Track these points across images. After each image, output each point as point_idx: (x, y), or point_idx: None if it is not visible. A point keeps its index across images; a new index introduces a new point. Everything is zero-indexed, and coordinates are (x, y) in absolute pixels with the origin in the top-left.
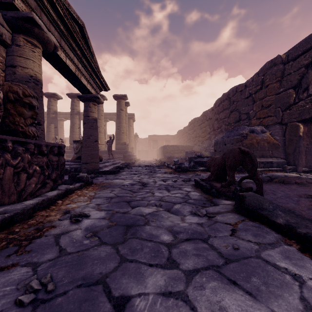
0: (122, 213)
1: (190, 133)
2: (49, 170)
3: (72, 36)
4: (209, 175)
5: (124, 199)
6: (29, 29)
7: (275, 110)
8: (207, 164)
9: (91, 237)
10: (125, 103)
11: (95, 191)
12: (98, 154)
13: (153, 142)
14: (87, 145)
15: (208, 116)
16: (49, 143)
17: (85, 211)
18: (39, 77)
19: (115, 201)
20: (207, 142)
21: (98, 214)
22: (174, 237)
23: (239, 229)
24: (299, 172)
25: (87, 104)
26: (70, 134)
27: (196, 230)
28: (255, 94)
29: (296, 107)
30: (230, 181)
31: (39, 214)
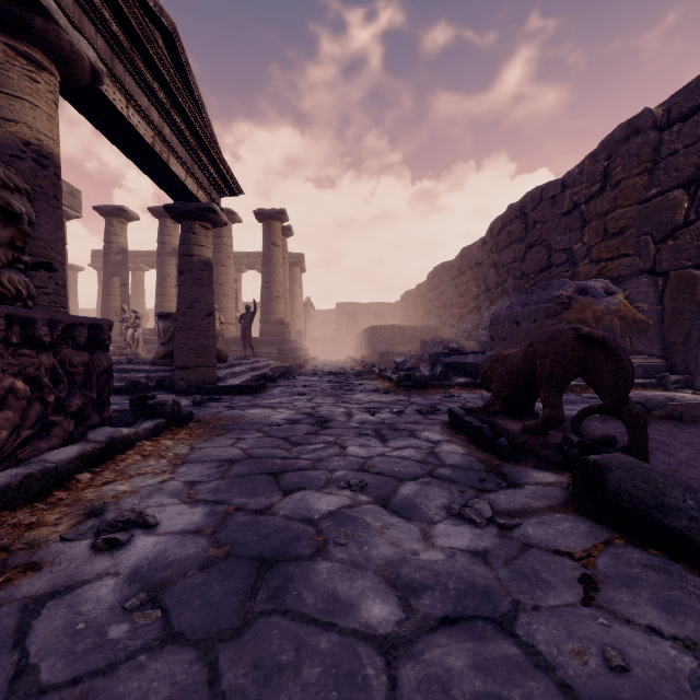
0: (252, 512)
1: (431, 298)
2: (60, 390)
3: (143, 52)
4: (488, 400)
5: (265, 466)
6: (18, 19)
7: (637, 241)
8: (483, 370)
9: (140, 608)
10: (282, 229)
11: (194, 441)
12: (214, 345)
13: (348, 319)
14: (188, 323)
15: (473, 258)
16: (62, 315)
17: (148, 506)
18: (50, 148)
19: (241, 471)
20: (472, 317)
21: (183, 516)
22: (403, 608)
23: (605, 578)
24: (699, 389)
25: (189, 227)
26: (158, 301)
27: (472, 581)
28: (587, 205)
29: (690, 231)
30: (551, 417)
31: (7, 520)
